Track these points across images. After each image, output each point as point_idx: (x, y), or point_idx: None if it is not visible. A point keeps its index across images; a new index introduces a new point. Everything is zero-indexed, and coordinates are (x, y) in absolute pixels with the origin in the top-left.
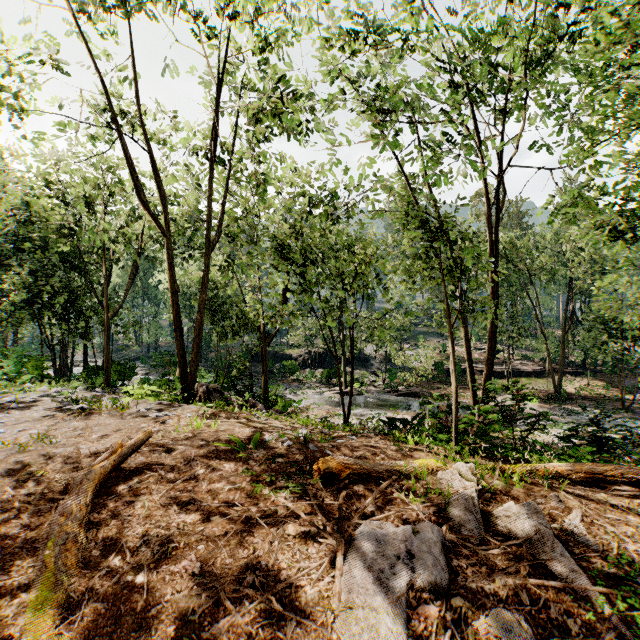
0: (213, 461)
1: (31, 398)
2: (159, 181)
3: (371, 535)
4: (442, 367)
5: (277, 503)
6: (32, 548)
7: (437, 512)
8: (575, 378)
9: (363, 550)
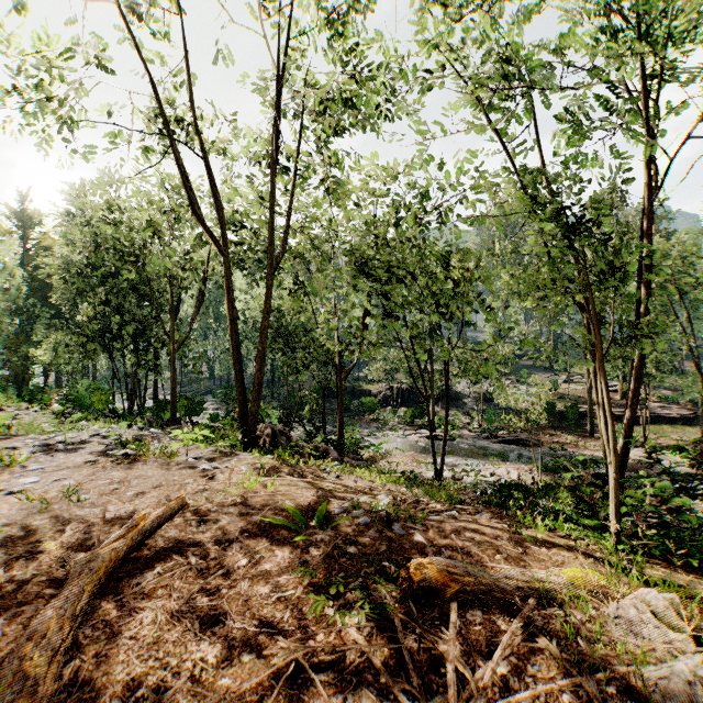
0: (262, 544)
1: (81, 438)
2: (217, 190)
3: None
4: (553, 409)
5: (345, 637)
6: None
7: (625, 692)
8: None
9: None
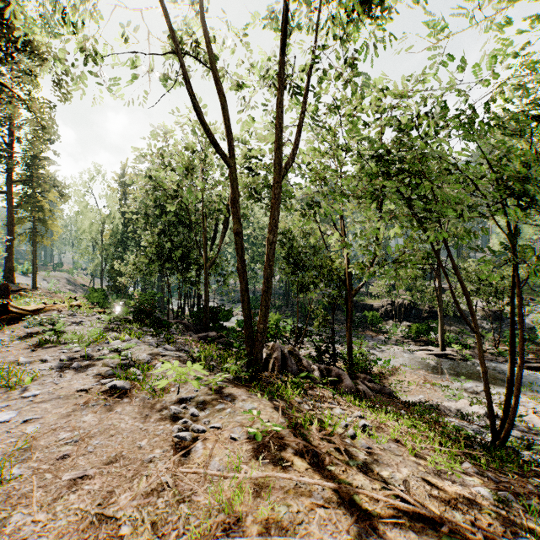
0: None
1: (102, 353)
2: (223, 99)
3: None
4: None
5: None
6: None
7: None
8: None
9: None
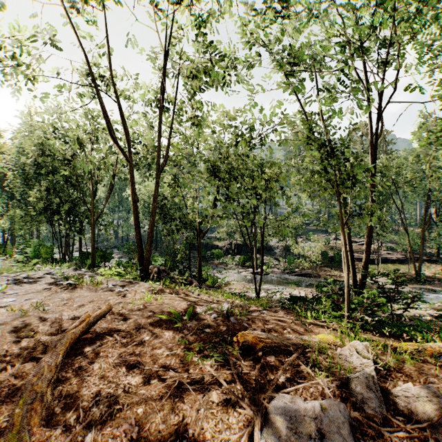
0: (157, 329)
1: (38, 275)
2: (124, 123)
3: (284, 409)
4: (327, 255)
5: (204, 370)
6: (11, 402)
7: (339, 386)
8: (430, 265)
9: (277, 424)
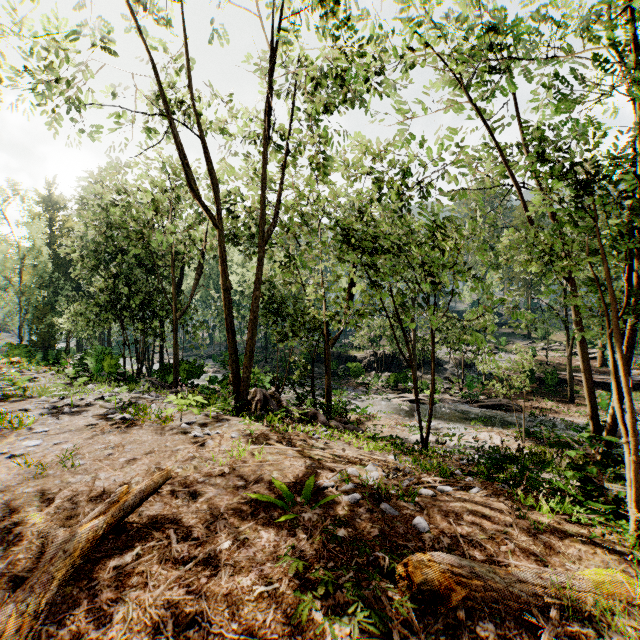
0: (247, 522)
1: (87, 401)
2: (211, 168)
3: None
4: (533, 375)
5: None
6: None
7: None
8: None
9: None
